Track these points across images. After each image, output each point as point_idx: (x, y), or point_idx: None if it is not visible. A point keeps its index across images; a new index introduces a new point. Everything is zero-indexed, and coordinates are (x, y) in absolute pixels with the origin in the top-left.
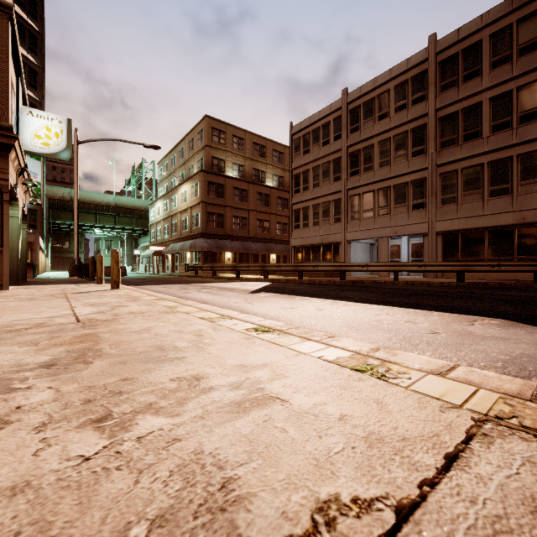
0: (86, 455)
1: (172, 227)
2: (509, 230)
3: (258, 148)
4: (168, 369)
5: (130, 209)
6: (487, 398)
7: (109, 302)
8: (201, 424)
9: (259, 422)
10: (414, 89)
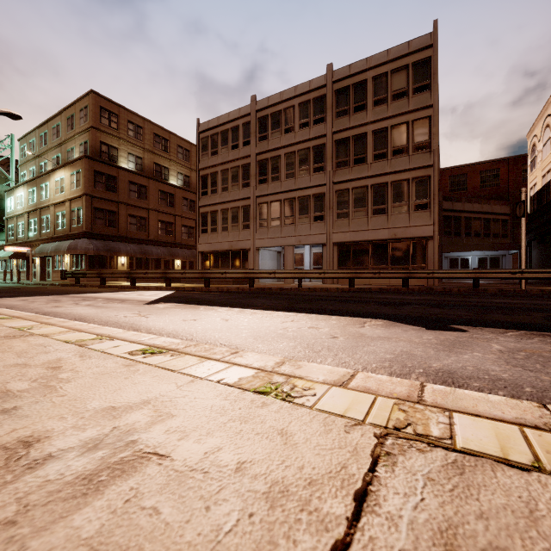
0: None
1: (42, 223)
2: (386, 243)
3: (161, 141)
4: None
5: None
6: (384, 406)
7: None
8: (6, 537)
9: (117, 505)
10: (316, 110)
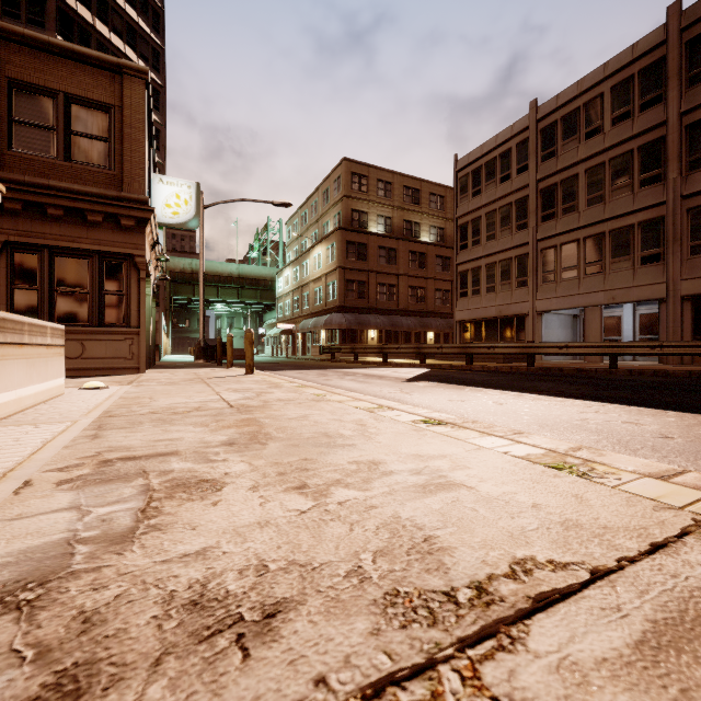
0: (301, 509)
1: (303, 300)
2: None
3: (411, 194)
4: (342, 454)
5: (254, 279)
6: None
7: (251, 388)
8: (392, 498)
9: (448, 501)
10: (644, 87)
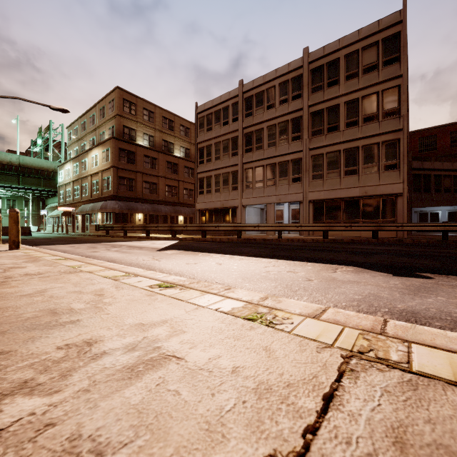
0: None
1: (82, 189)
2: (357, 200)
3: (167, 122)
4: (57, 336)
5: (36, 169)
6: (350, 335)
7: (3, 264)
8: (85, 399)
9: (152, 387)
10: (293, 88)
